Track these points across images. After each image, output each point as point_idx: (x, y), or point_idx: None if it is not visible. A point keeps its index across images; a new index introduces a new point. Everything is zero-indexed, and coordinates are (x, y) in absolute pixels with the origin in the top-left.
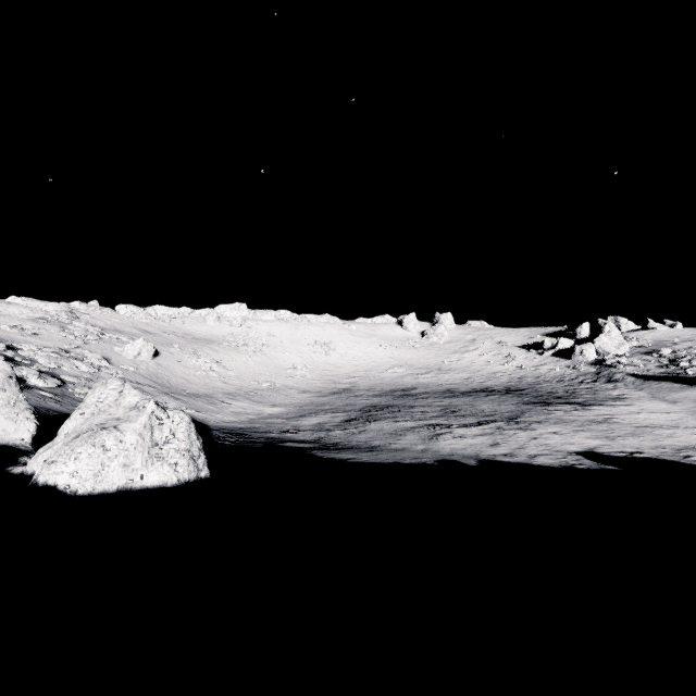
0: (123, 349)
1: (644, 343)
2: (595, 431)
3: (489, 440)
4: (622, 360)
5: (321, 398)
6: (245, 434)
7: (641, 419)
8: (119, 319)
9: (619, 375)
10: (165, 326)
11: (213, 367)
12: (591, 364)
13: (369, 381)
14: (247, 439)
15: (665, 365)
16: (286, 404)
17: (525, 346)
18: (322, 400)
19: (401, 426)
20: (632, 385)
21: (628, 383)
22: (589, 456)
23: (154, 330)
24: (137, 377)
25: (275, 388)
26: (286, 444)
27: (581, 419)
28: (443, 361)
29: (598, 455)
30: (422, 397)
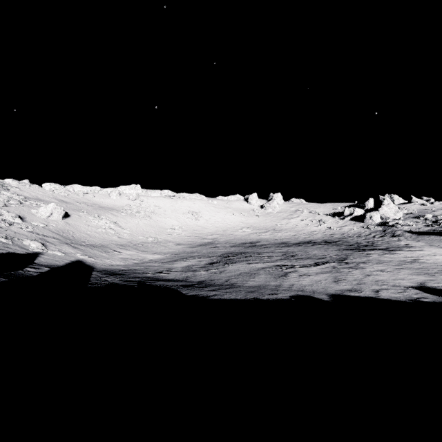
0: (38, 211)
1: (411, 211)
2: (413, 268)
3: (331, 277)
4: (399, 222)
5: (191, 248)
6: (123, 274)
7: (440, 259)
8: (42, 192)
9: (399, 232)
10: (79, 198)
11: (111, 226)
12: (377, 225)
13: (226, 237)
14: (123, 279)
15: (430, 225)
16: (164, 252)
17: (331, 214)
18: (192, 250)
19: (254, 267)
20: (410, 238)
21: (407, 237)
22: (425, 290)
23: (70, 200)
24: (45, 231)
25: (158, 242)
26: (157, 282)
27: (395, 260)
28: (276, 224)
29: (432, 288)
30: (265, 247)
